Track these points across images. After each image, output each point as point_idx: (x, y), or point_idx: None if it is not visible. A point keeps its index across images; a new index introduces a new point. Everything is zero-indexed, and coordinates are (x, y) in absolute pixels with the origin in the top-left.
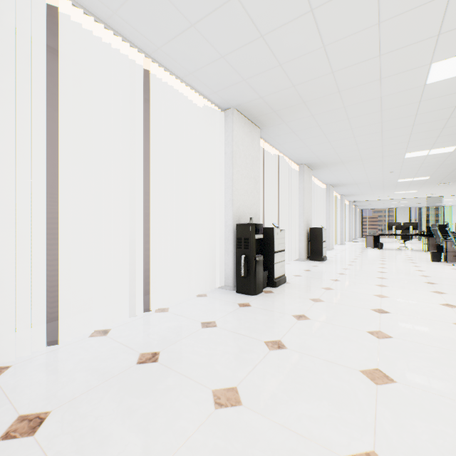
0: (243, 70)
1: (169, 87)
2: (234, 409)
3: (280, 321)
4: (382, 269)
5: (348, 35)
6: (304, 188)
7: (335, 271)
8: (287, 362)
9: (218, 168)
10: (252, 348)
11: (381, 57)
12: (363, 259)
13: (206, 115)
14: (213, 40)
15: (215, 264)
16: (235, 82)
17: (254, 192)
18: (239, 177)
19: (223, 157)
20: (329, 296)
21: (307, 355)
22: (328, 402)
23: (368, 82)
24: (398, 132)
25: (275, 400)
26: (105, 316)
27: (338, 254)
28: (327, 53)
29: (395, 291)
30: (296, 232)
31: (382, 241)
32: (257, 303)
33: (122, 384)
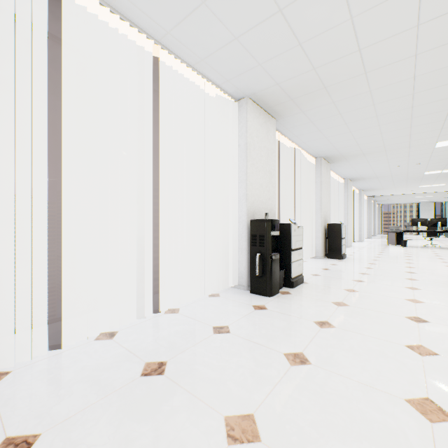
0: (258, 52)
1: (180, 77)
2: (251, 447)
3: (300, 328)
4: (410, 269)
5: (382, 1)
6: (321, 182)
7: (356, 271)
8: (312, 382)
9: (231, 161)
10: (270, 362)
11: (419, 27)
12: (386, 258)
13: (219, 107)
14: (226, 18)
15: (228, 262)
16: (249, 67)
17: (269, 186)
18: (253, 171)
19: (236, 149)
20: (354, 300)
21: (336, 374)
22: (370, 445)
23: (401, 59)
24: (430, 118)
25: (301, 436)
26: (114, 316)
27: (358, 252)
28: (354, 27)
29: (431, 295)
30: (313, 228)
31: (405, 237)
32: (274, 305)
33: (122, 402)
